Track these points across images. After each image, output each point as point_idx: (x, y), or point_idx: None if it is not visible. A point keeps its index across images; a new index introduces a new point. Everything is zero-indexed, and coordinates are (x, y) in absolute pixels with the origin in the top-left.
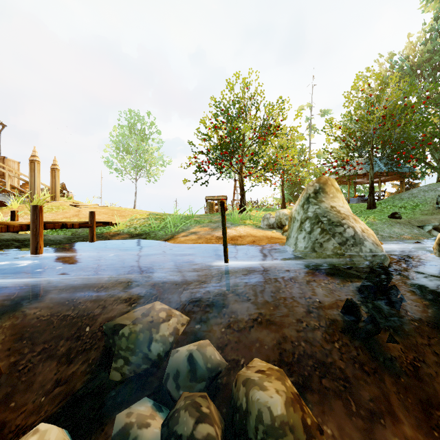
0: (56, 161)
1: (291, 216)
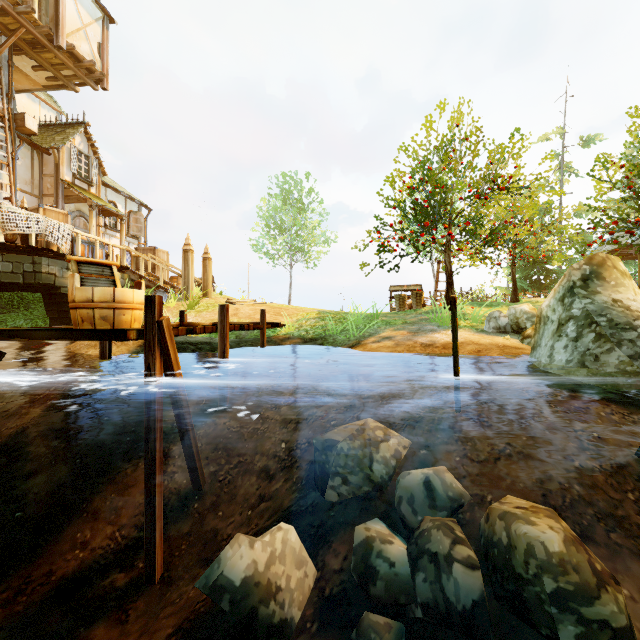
0: (207, 249)
1: (541, 314)
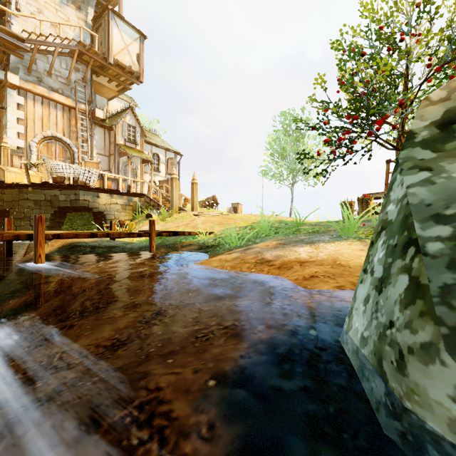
0: (194, 176)
1: None
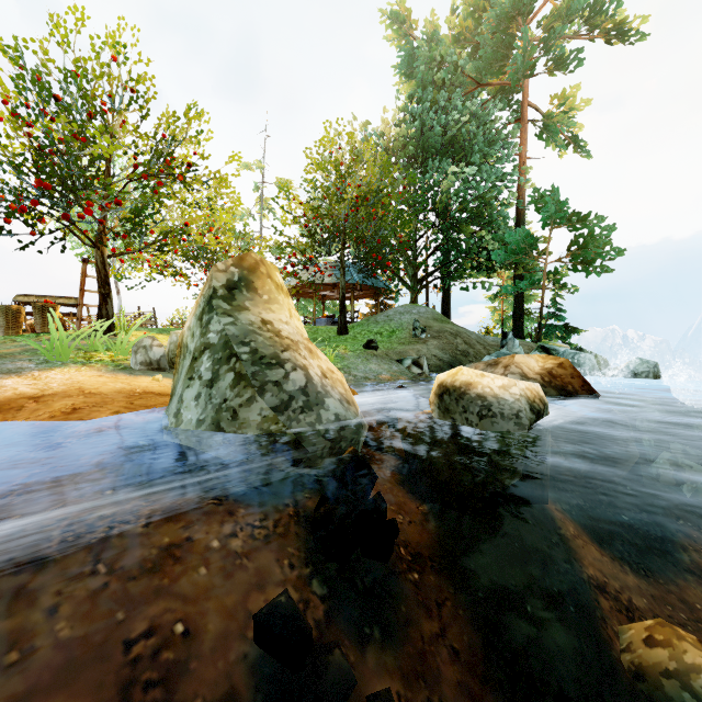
0: None
1: (182, 342)
